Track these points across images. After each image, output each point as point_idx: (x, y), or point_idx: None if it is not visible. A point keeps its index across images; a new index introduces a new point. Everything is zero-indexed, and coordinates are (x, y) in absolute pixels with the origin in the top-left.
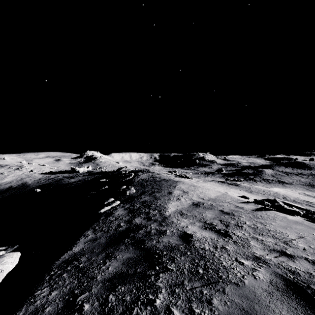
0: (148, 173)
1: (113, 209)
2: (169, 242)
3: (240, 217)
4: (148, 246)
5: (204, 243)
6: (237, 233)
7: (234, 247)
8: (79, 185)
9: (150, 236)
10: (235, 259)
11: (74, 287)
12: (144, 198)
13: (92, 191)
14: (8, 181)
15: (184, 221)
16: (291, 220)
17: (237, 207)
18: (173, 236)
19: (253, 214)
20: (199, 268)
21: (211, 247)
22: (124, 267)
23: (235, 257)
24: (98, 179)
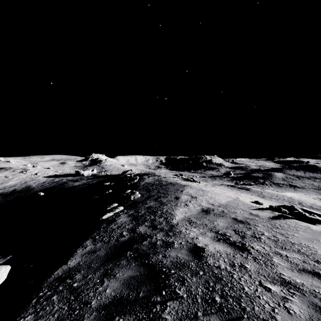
0: (154, 177)
1: (116, 216)
2: (177, 258)
3: (257, 226)
4: (153, 261)
5: (218, 259)
6: (256, 246)
7: (255, 266)
8: (83, 188)
9: (155, 249)
10: (258, 282)
11: (62, 316)
12: (150, 203)
13: (96, 195)
14: (12, 184)
15: (193, 231)
16: (316, 231)
17: (251, 214)
18: (182, 250)
19: (271, 223)
20: (215, 295)
21: (227, 265)
22: (125, 289)
23: (258, 280)
24: (102, 182)
